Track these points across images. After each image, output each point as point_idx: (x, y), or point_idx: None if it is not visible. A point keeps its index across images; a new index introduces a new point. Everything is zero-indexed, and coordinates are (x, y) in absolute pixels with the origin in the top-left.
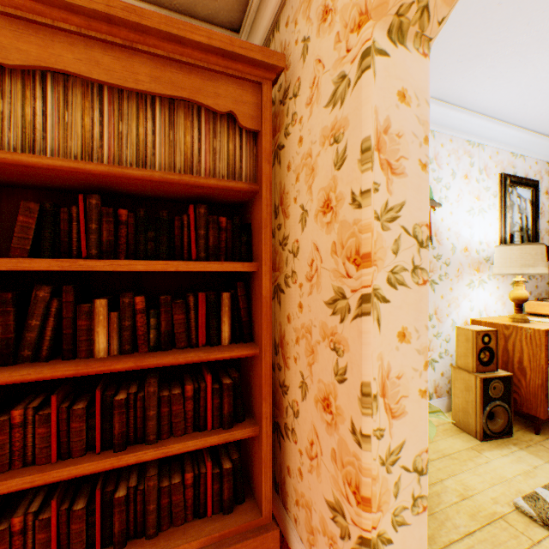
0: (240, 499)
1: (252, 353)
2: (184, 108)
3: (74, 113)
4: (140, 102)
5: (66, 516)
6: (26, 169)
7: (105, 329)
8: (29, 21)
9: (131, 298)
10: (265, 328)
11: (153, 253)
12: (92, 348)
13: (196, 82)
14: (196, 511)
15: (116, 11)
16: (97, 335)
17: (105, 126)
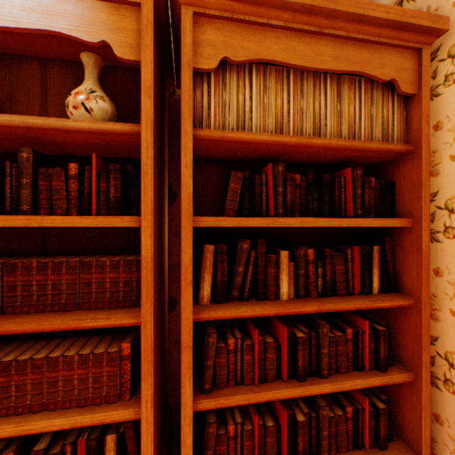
0: (388, 437)
1: (407, 304)
2: (347, 81)
3: (269, 96)
4: (315, 80)
5: (262, 430)
6: (238, 145)
7: (286, 276)
8: (251, 23)
9: (304, 250)
10: (424, 281)
11: (315, 211)
12: (276, 292)
13: (365, 56)
14: (353, 442)
15: (317, 2)
16: (281, 281)
17: (290, 104)
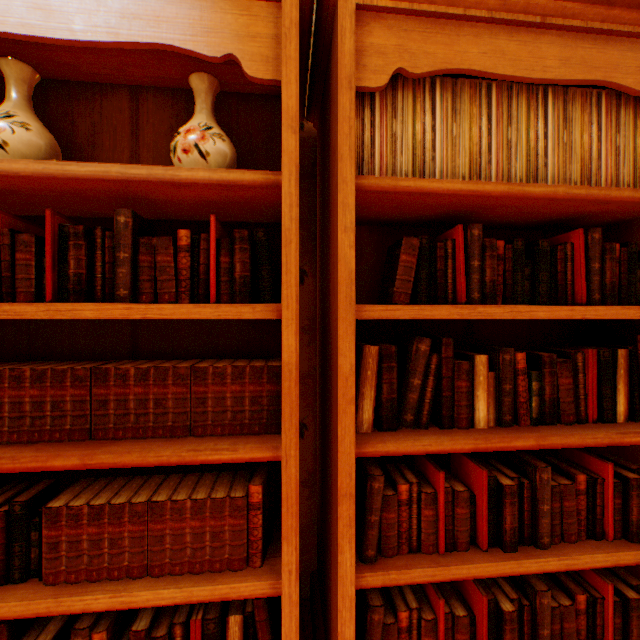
0: None
1: None
2: (579, 97)
3: (460, 124)
4: (528, 98)
5: (449, 622)
6: (414, 198)
7: (483, 393)
8: (437, 16)
9: (510, 355)
10: None
11: (526, 296)
12: (468, 416)
13: (611, 56)
14: None
15: None
16: (475, 400)
17: (491, 135)
